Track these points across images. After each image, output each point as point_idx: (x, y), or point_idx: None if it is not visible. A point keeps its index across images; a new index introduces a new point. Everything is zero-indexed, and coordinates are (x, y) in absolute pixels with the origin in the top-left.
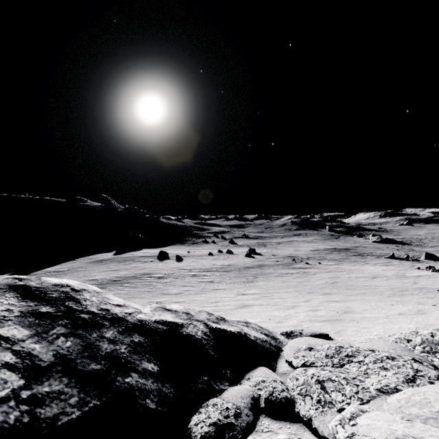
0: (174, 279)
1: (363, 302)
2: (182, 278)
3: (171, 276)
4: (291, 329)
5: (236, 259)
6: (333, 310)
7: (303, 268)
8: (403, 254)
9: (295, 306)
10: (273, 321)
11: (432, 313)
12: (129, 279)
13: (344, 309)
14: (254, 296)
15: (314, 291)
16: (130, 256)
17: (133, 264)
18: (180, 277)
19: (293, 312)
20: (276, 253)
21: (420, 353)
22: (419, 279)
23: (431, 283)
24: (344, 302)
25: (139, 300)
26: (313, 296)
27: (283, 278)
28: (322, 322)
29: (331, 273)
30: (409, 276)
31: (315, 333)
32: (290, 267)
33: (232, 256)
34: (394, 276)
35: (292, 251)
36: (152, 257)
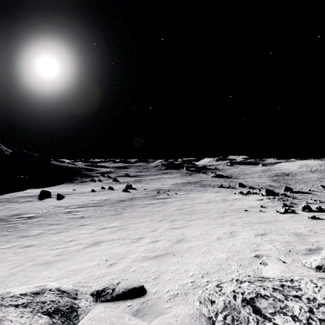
0: (45, 218)
1: (195, 227)
2: (54, 215)
3: (43, 215)
4: (114, 278)
5: (114, 194)
6: (170, 239)
7: (164, 198)
8: (227, 184)
9: (142, 238)
10: (107, 263)
11: (240, 235)
12: None
13: (179, 237)
14: (112, 230)
15: (164, 218)
16: (9, 197)
17: (7, 205)
18: (53, 215)
19: (136, 246)
20: (148, 187)
21: None
22: (234, 201)
23: (241, 204)
24: (182, 228)
25: None
26: (161, 224)
27: (146, 208)
28: (151, 260)
29: (182, 201)
30: (229, 199)
31: (129, 287)
32: (154, 198)
33: (111, 191)
34: (220, 200)
35: (160, 185)
36: (33, 197)
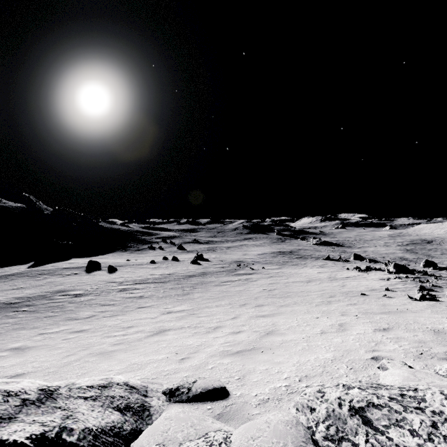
0: (95, 296)
1: (291, 316)
2: (107, 294)
3: (92, 293)
4: (188, 375)
5: (180, 267)
6: (256, 330)
7: (246, 274)
8: (337, 255)
9: (219, 327)
10: (178, 357)
11: (352, 329)
12: (34, 300)
13: (269, 328)
14: (180, 315)
15: (248, 302)
16: (50, 268)
17: (49, 279)
18: (104, 293)
19: (212, 338)
20: (224, 258)
21: (323, 440)
22: (347, 281)
23: (356, 285)
24: (273, 316)
25: (27, 333)
26: (244, 310)
27: (222, 288)
28: (233, 356)
29: (272, 278)
30: (340, 277)
31: (208, 387)
32: (233, 274)
33: (176, 263)
34: (326, 278)
35: (240, 255)
36: (79, 269)
